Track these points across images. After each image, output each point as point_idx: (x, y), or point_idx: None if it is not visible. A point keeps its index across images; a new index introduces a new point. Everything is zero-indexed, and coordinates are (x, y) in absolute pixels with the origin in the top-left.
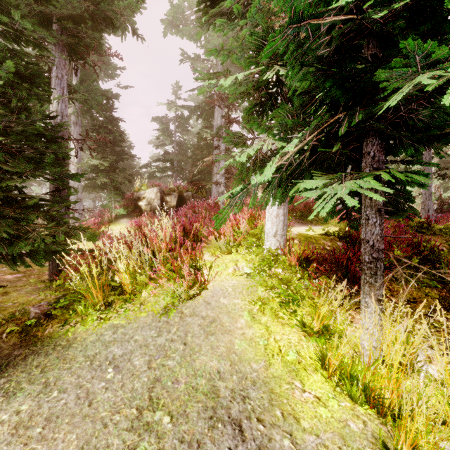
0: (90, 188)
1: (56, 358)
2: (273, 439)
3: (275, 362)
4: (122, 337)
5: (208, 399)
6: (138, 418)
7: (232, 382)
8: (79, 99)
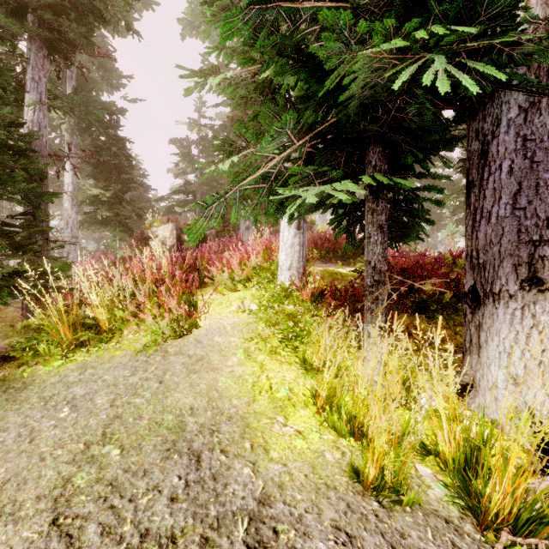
0: (89, 224)
1: (5, 400)
2: (233, 467)
3: (261, 398)
4: (89, 378)
5: (171, 433)
6: (83, 451)
7: (204, 418)
8: (64, 108)
